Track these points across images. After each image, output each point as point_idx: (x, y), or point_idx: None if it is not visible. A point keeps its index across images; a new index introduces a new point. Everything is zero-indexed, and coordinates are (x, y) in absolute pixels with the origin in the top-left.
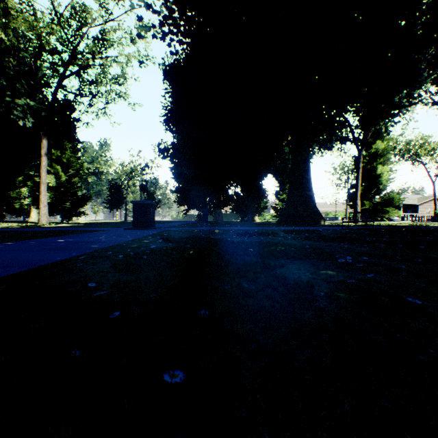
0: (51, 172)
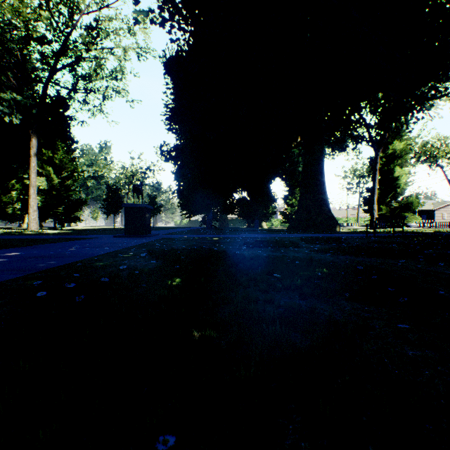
0: (42, 174)
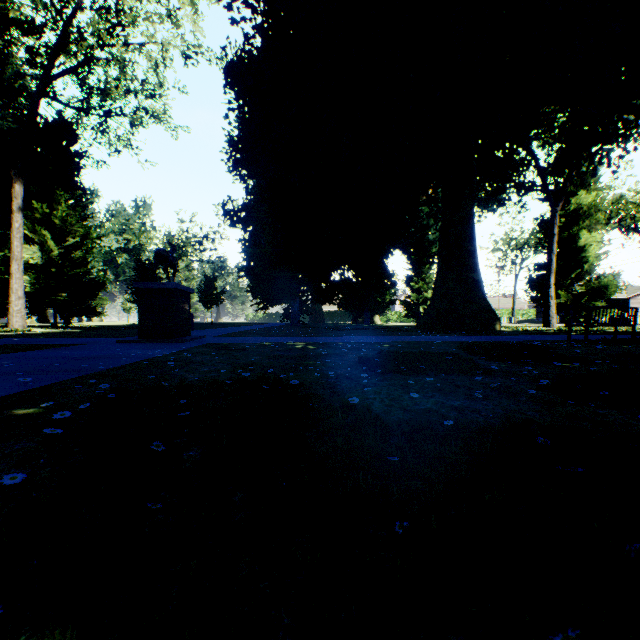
0: (35, 242)
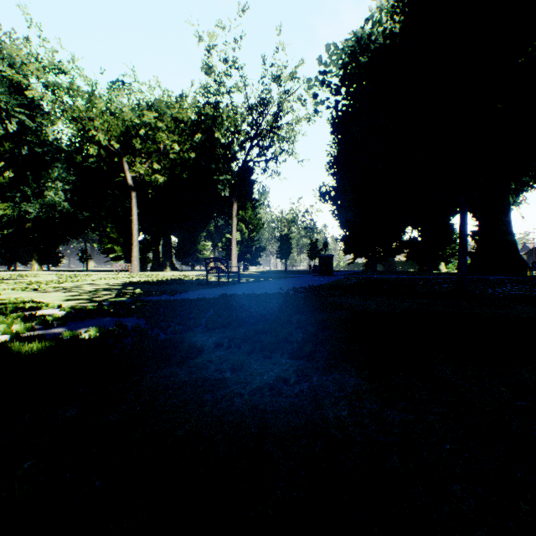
0: (236, 229)
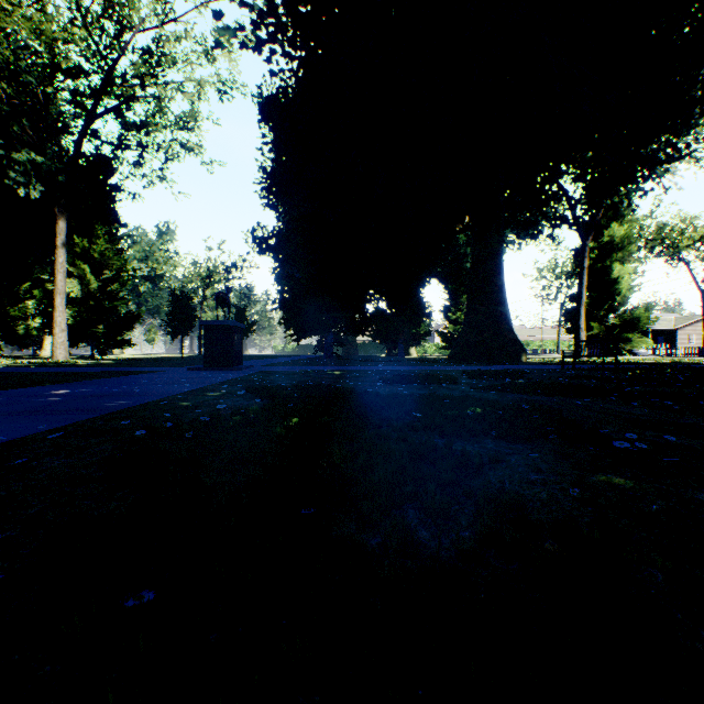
0: (74, 275)
